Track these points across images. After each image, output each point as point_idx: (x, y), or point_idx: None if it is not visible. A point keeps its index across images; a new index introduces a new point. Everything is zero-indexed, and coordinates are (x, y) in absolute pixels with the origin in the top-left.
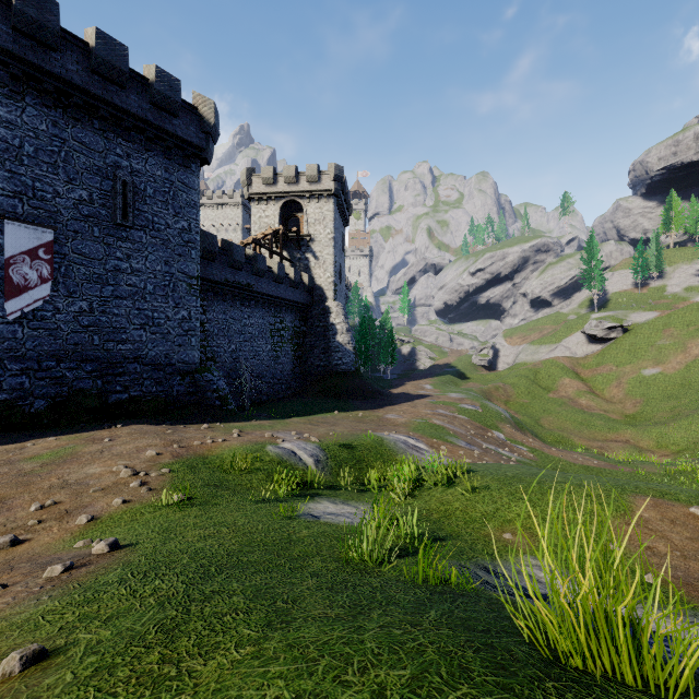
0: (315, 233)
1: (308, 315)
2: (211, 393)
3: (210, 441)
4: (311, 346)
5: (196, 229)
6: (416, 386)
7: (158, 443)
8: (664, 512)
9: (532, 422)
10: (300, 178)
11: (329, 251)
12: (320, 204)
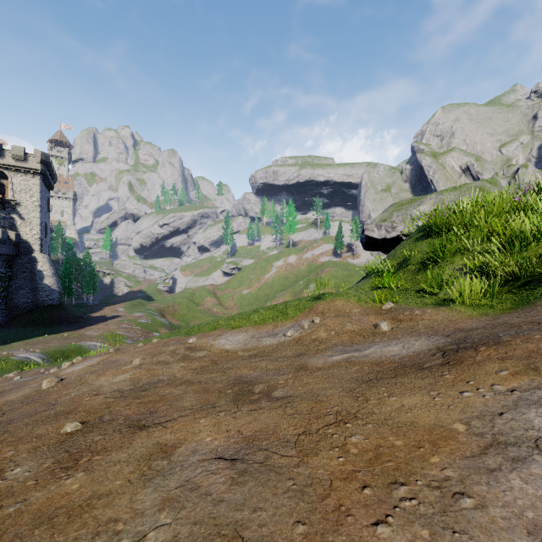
0: (21, 199)
1: (14, 262)
2: None
3: None
4: (18, 287)
5: None
6: (112, 309)
7: None
8: None
9: (185, 324)
10: (6, 154)
11: (35, 215)
12: (27, 178)
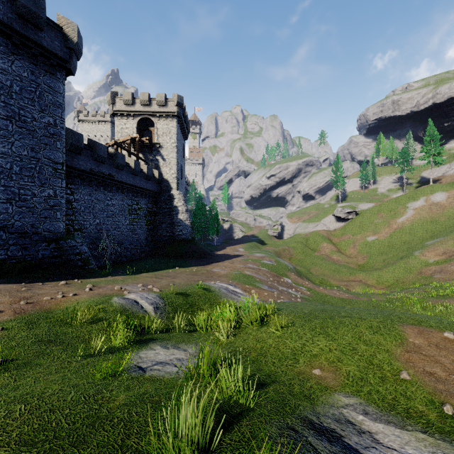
0: (163, 142)
1: (158, 199)
2: (74, 256)
3: (60, 296)
4: (160, 222)
5: (61, 125)
6: (233, 249)
7: (5, 301)
8: (428, 338)
9: (306, 271)
10: (152, 102)
11: (173, 155)
12: (167, 122)
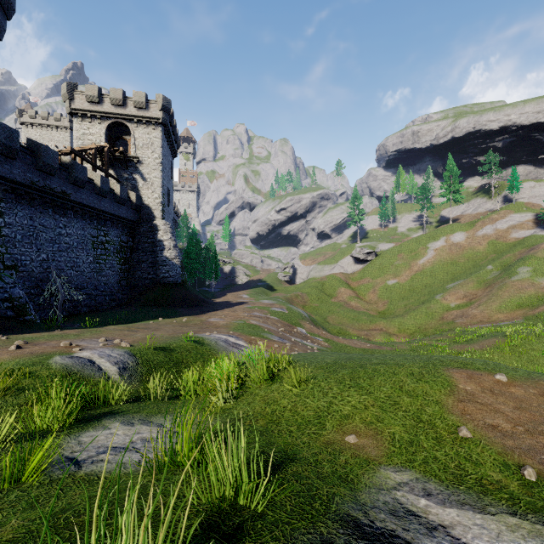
0: (143, 156)
1: (136, 231)
2: (0, 303)
3: None
4: (139, 261)
5: None
6: (236, 296)
7: None
8: (480, 383)
9: (322, 320)
10: (128, 102)
11: (157, 174)
12: (148, 130)
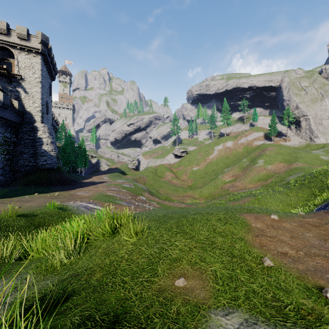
0: (25, 75)
1: (19, 130)
2: None
3: None
4: (21, 152)
5: None
6: (99, 178)
7: None
8: (264, 222)
9: (156, 191)
10: (12, 33)
11: (37, 90)
12: (29, 56)
